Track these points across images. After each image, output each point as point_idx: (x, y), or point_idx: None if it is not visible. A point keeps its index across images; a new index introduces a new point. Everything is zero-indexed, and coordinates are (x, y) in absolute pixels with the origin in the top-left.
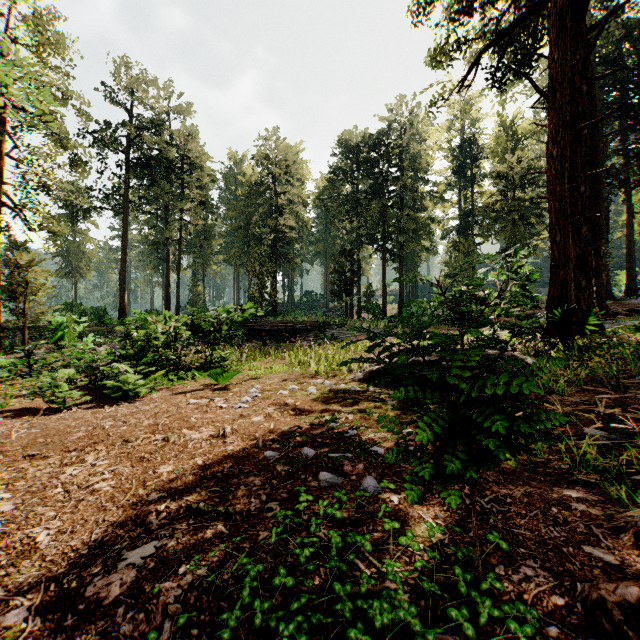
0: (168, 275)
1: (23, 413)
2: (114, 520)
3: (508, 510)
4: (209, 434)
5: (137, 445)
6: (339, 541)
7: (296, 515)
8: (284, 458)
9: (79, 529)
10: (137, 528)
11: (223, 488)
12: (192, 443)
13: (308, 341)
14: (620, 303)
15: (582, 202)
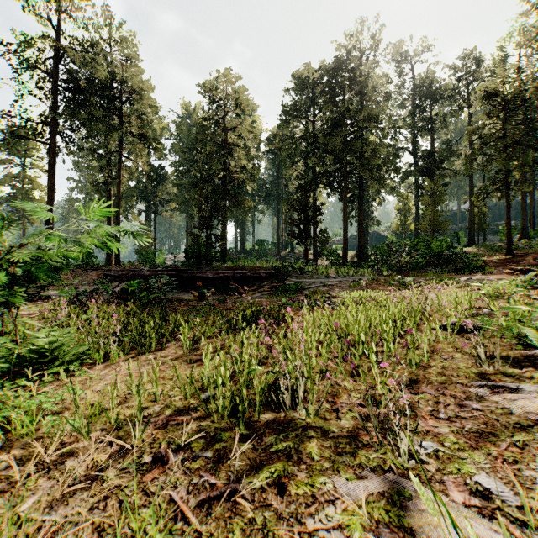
0: (109, 218)
1: None
2: None
3: None
4: None
5: None
6: None
7: None
8: None
9: None
10: None
11: None
12: None
13: (262, 293)
14: None
15: None
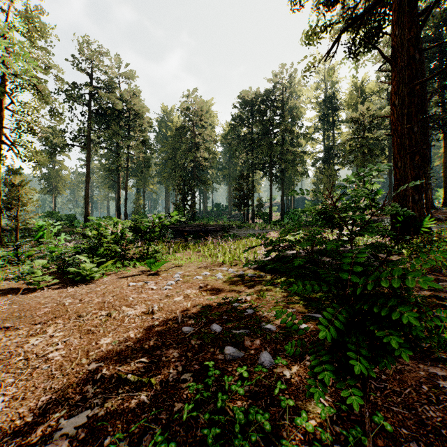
0: (119, 192)
1: (9, 292)
2: (59, 387)
3: (384, 387)
4: (141, 311)
5: (87, 319)
6: (242, 418)
7: (206, 387)
8: (197, 333)
9: (29, 396)
10: (76, 396)
11: (148, 359)
12: (128, 318)
13: (217, 238)
14: (440, 211)
15: (415, 138)
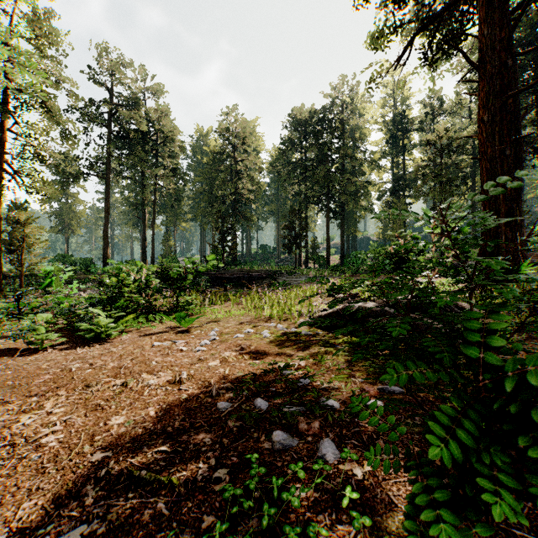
0: (144, 231)
1: (4, 353)
2: (49, 488)
3: None
4: (166, 380)
5: (96, 391)
6: None
7: (246, 490)
8: (237, 410)
9: (8, 500)
10: (70, 501)
11: (171, 447)
12: (148, 390)
13: (263, 287)
14: (535, 254)
15: (507, 164)
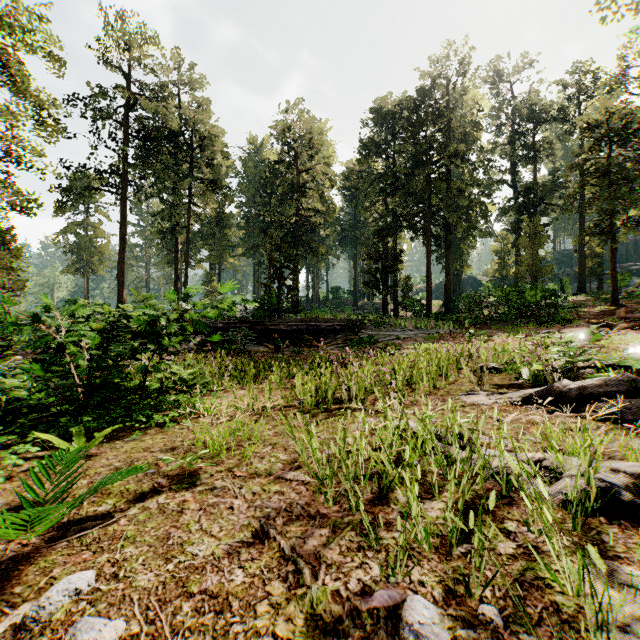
0: (176, 268)
1: None
2: None
3: None
4: None
5: None
6: None
7: None
8: None
9: None
10: None
11: None
12: None
13: (336, 345)
14: None
15: None
